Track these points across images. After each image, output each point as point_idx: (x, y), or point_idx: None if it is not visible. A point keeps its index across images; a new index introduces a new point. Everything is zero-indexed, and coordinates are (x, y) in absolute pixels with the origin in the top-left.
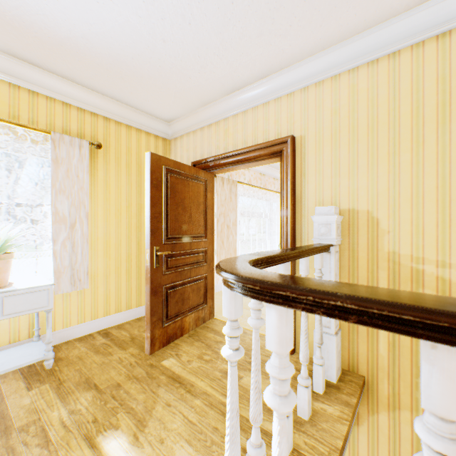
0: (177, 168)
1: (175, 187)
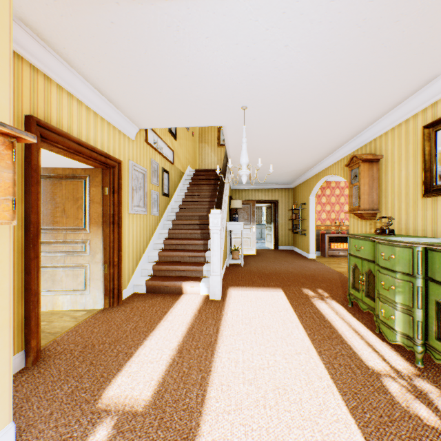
0: None
1: None
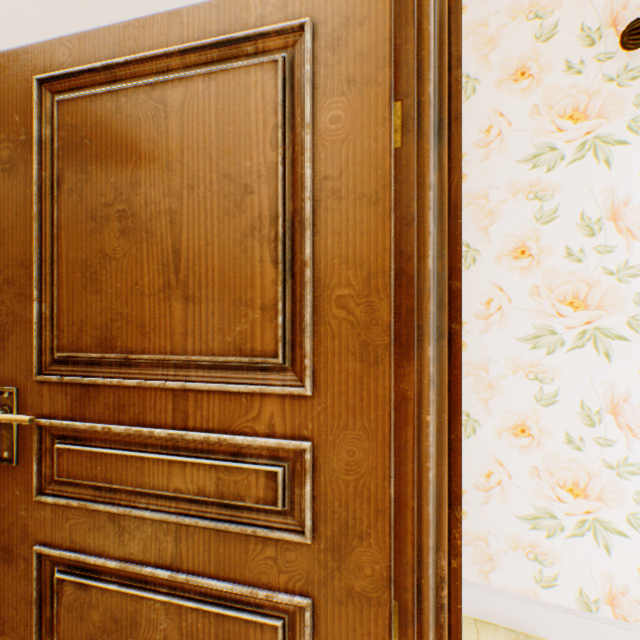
0: (99, 59)
1: (87, 145)
